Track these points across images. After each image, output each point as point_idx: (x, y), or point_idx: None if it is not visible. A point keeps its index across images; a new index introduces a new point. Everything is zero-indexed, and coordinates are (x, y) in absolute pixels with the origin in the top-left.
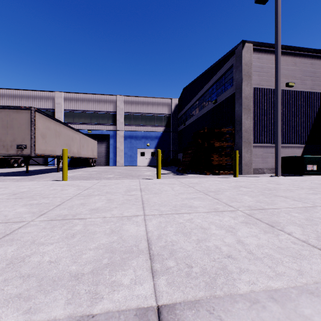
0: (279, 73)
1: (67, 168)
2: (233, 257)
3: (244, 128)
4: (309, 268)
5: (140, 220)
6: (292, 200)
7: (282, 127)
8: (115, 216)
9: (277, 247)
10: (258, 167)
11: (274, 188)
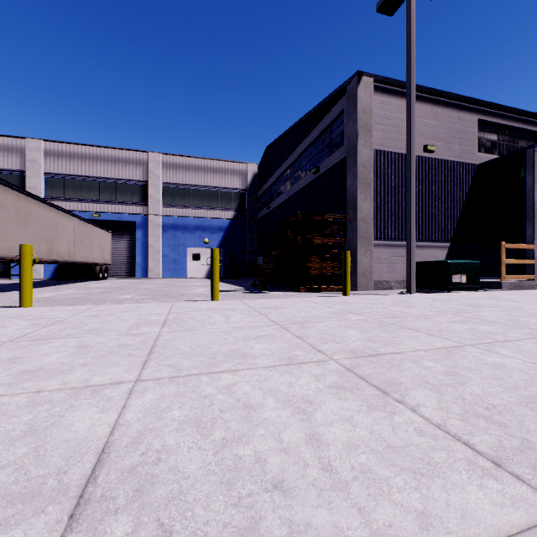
0: (413, 128)
1: (49, 283)
2: (285, 487)
3: (360, 214)
4: (445, 502)
5: (118, 396)
6: (427, 335)
7: (417, 215)
8: (65, 388)
9: (385, 447)
10: (382, 279)
11: (401, 314)
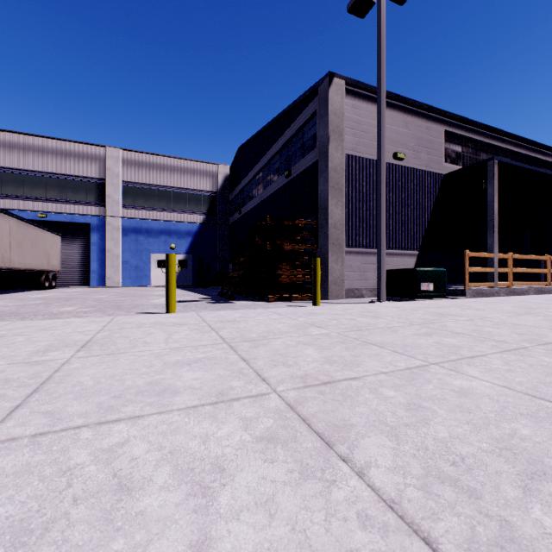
0: (383, 134)
1: None
2: None
3: (331, 220)
4: None
5: None
6: (391, 352)
7: (388, 222)
8: None
9: None
10: (354, 287)
11: (367, 326)
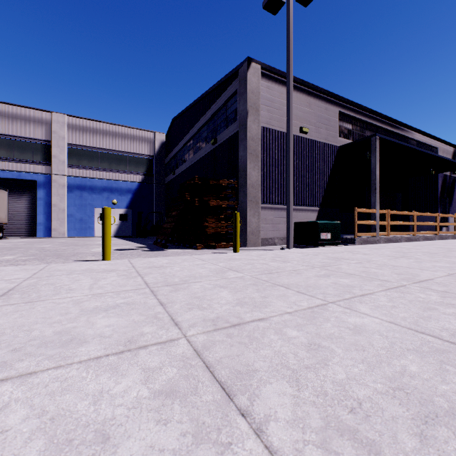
0: (291, 110)
1: None
2: None
3: (250, 181)
4: None
5: None
6: (296, 292)
7: (295, 183)
8: None
9: None
10: (268, 237)
11: (277, 270)
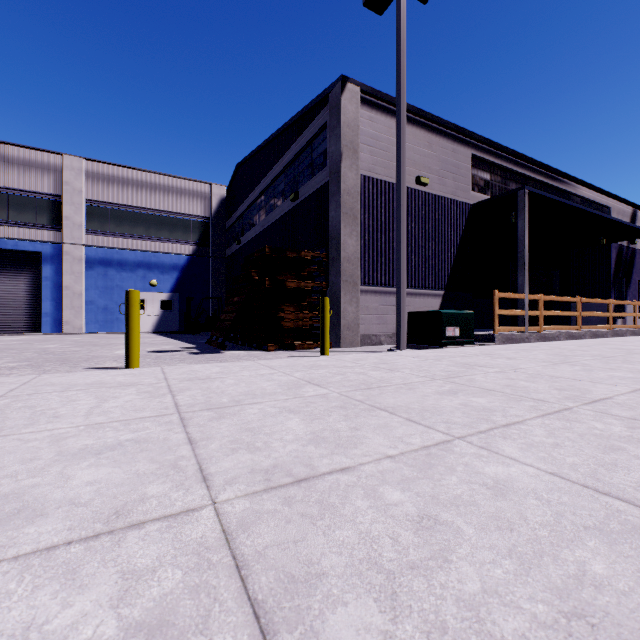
0: (404, 151)
1: None
2: None
3: (344, 253)
4: None
5: None
6: (404, 420)
7: (410, 257)
8: None
9: None
10: (371, 333)
11: (379, 383)
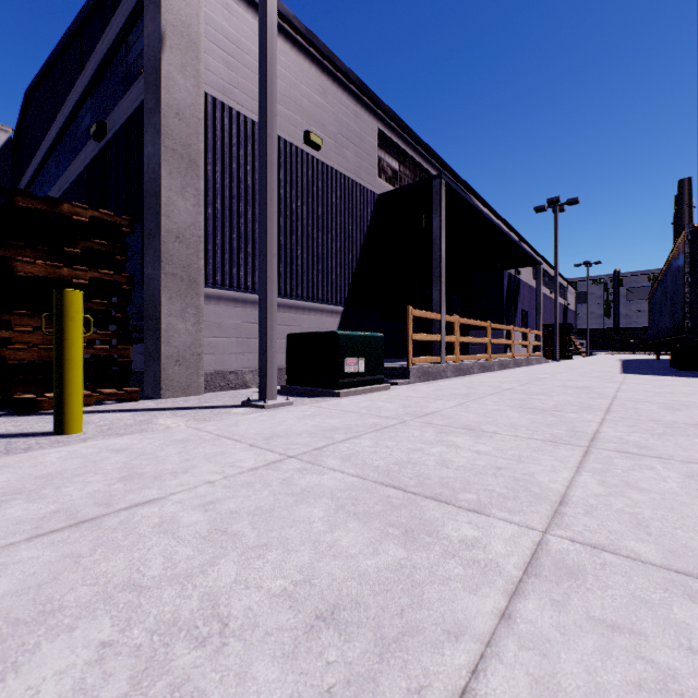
0: (272, 38)
1: None
2: None
3: (170, 222)
4: None
5: None
6: None
7: (295, 251)
8: None
9: None
10: (227, 369)
11: None
